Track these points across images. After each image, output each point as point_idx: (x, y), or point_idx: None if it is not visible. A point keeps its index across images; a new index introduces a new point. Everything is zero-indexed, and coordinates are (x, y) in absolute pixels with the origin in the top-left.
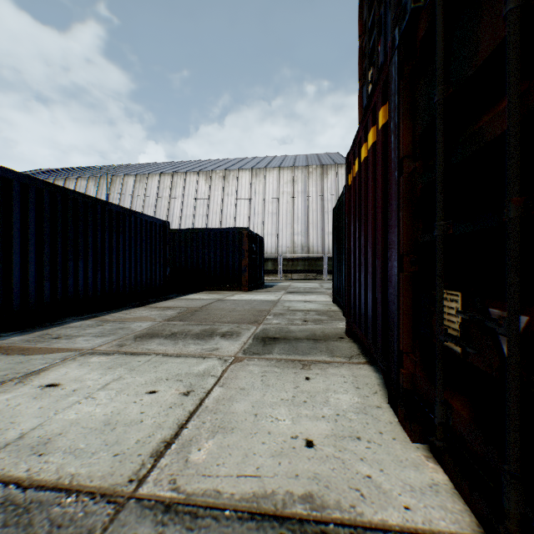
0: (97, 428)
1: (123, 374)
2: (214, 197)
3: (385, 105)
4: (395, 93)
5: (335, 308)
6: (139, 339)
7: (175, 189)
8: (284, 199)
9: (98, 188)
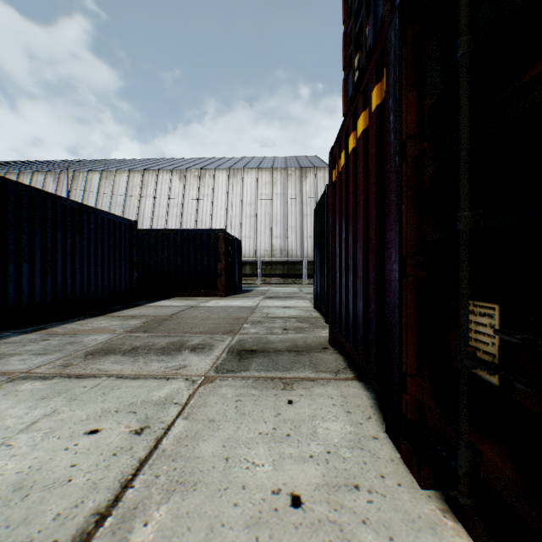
0: (1, 497)
1: (59, 406)
2: (189, 197)
3: (380, 83)
4: (395, 62)
5: (316, 314)
6: (91, 356)
7: (146, 188)
8: (262, 201)
9: (57, 184)
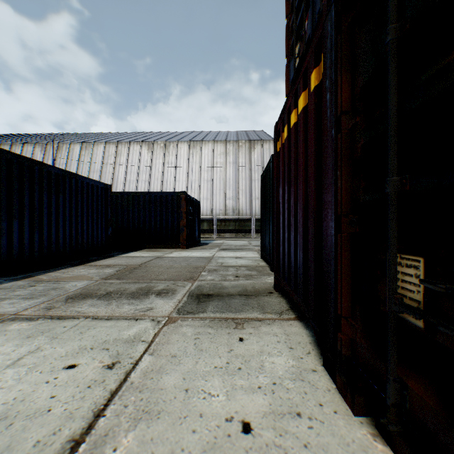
0: None
1: (42, 344)
2: (156, 165)
3: (318, 67)
4: (331, 49)
5: (263, 263)
6: (71, 300)
7: (120, 157)
8: (217, 169)
9: (44, 153)
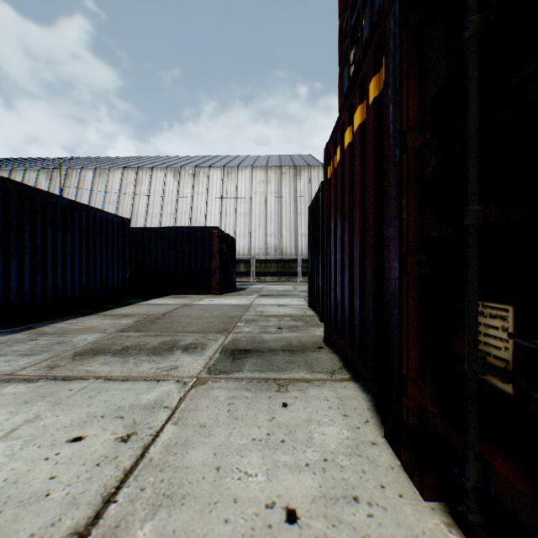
0: None
1: (42, 411)
2: (183, 195)
3: (378, 74)
4: (394, 50)
5: (311, 312)
6: (80, 357)
7: (140, 186)
8: (256, 200)
9: (50, 181)
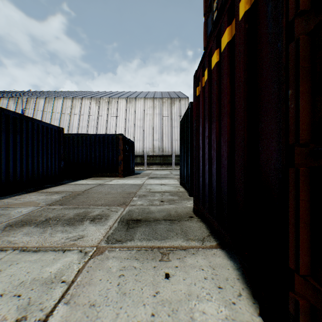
0: None
1: None
2: (102, 115)
3: None
4: None
5: (182, 189)
6: (9, 228)
7: (74, 109)
8: (147, 118)
9: (16, 105)
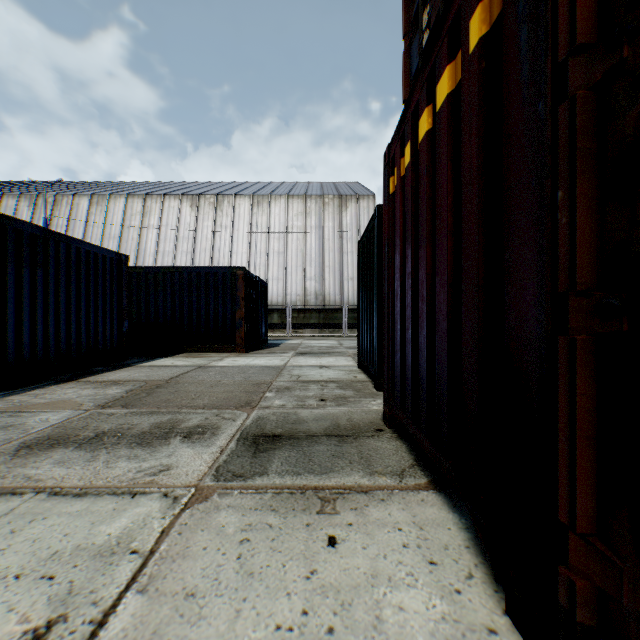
0: None
1: None
2: (203, 229)
3: None
4: None
5: (362, 376)
6: (26, 451)
7: (149, 217)
8: (293, 235)
9: (34, 210)
